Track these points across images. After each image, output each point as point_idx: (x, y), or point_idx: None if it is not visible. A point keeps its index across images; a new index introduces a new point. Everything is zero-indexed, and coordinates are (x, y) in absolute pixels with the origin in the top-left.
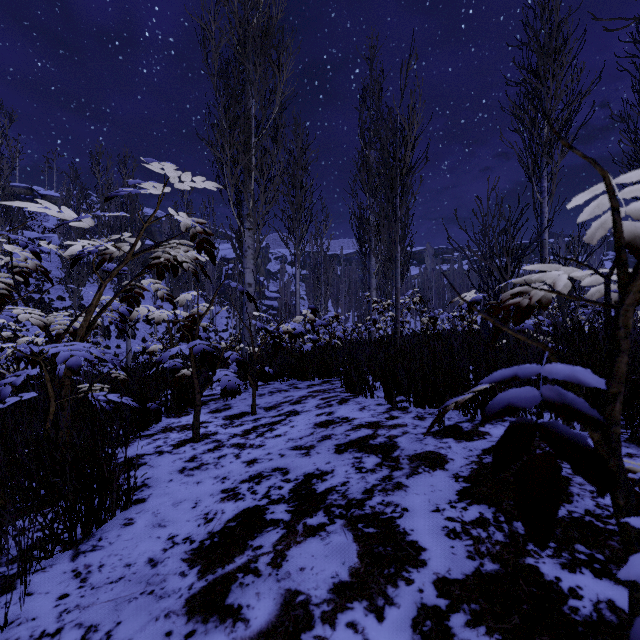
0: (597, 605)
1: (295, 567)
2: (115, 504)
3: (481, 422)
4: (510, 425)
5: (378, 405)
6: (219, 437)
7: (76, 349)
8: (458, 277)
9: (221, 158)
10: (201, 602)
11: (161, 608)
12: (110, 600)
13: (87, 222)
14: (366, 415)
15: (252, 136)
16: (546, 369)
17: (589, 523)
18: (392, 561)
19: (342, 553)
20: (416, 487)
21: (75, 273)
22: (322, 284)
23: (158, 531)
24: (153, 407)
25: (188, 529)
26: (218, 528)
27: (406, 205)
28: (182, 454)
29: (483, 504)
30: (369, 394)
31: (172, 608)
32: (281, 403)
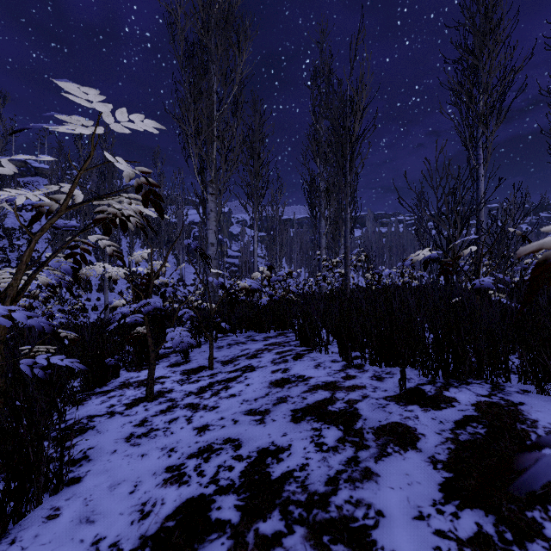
0: None
1: None
2: (41, 490)
3: None
4: None
5: (333, 362)
6: (174, 395)
7: None
8: (395, 238)
9: (186, 129)
10: None
11: None
12: None
13: (9, 167)
14: (322, 373)
15: (214, 110)
16: None
17: None
18: None
19: None
20: (388, 476)
21: (59, 234)
22: (277, 244)
23: (83, 530)
24: (111, 363)
25: (118, 528)
26: (153, 530)
27: (355, 170)
28: (133, 416)
29: (477, 508)
30: (323, 349)
31: None
32: (238, 357)
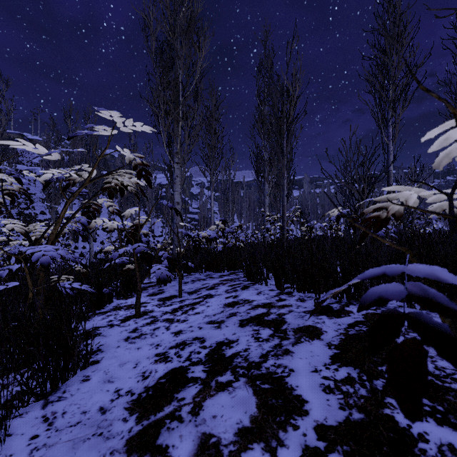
0: (440, 447)
1: (209, 415)
2: (76, 365)
3: (357, 311)
4: (382, 314)
5: (270, 290)
6: (154, 314)
7: (47, 250)
8: (327, 198)
9: (157, 112)
10: (138, 442)
11: (107, 447)
12: (69, 440)
13: (55, 156)
14: (262, 298)
15: (179, 96)
16: (409, 268)
17: (430, 381)
18: (282, 411)
19: (244, 404)
20: (299, 353)
21: (53, 195)
22: (230, 203)
23: (107, 386)
24: (107, 292)
25: (130, 384)
26: (152, 384)
27: (290, 145)
28: (127, 327)
29: (350, 366)
30: (264, 282)
31: (116, 447)
32: (200, 289)
